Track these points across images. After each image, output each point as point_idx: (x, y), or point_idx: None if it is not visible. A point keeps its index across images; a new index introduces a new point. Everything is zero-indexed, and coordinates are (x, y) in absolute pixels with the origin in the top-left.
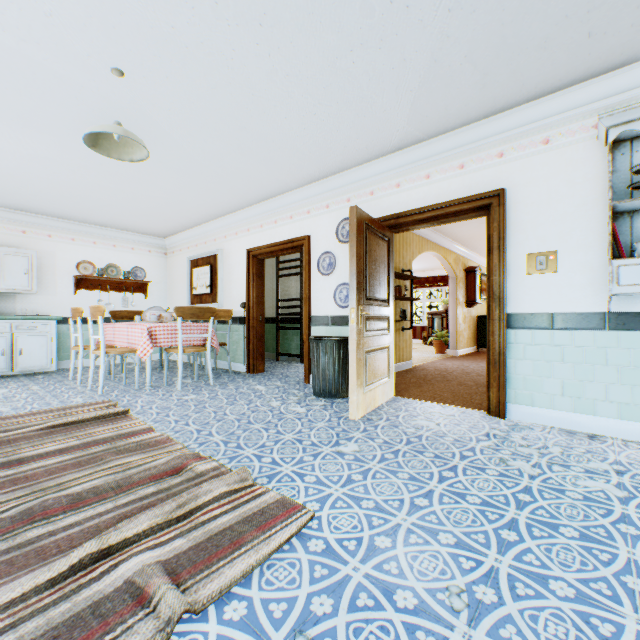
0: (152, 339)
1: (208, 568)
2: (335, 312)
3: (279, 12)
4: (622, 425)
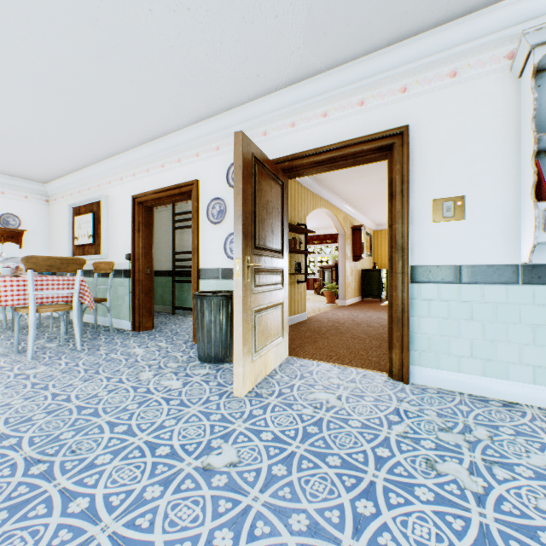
0: None
1: None
2: (226, 264)
3: None
4: (537, 391)
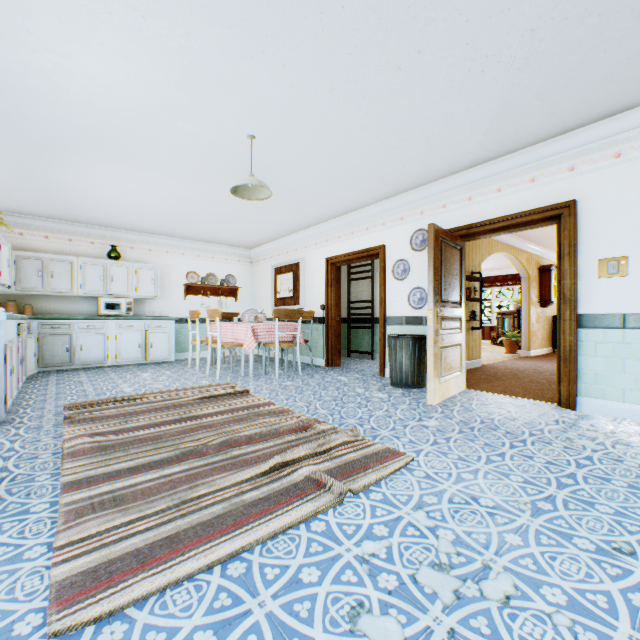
0: (254, 336)
1: (352, 476)
2: (409, 313)
3: (378, 88)
4: None
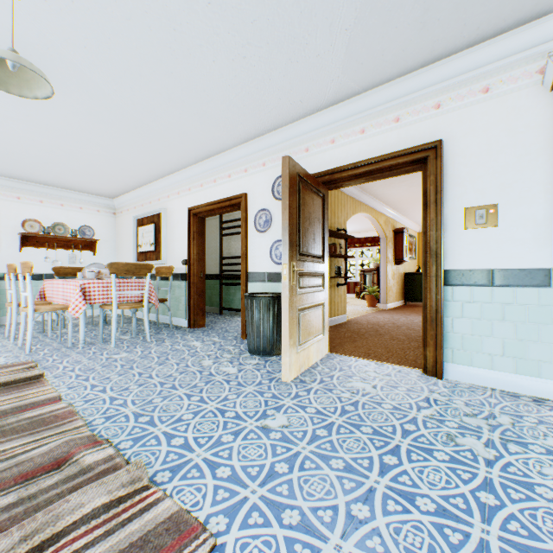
0: (86, 296)
1: None
2: (271, 269)
3: None
4: None
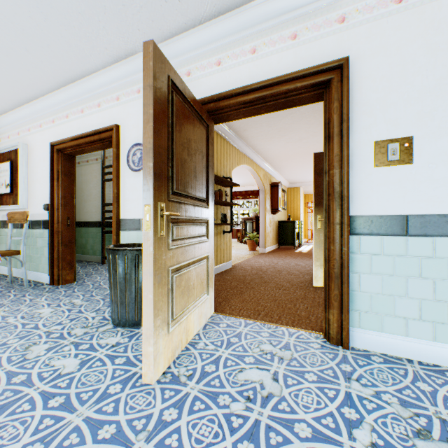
0: None
1: None
2: None
3: None
4: None
